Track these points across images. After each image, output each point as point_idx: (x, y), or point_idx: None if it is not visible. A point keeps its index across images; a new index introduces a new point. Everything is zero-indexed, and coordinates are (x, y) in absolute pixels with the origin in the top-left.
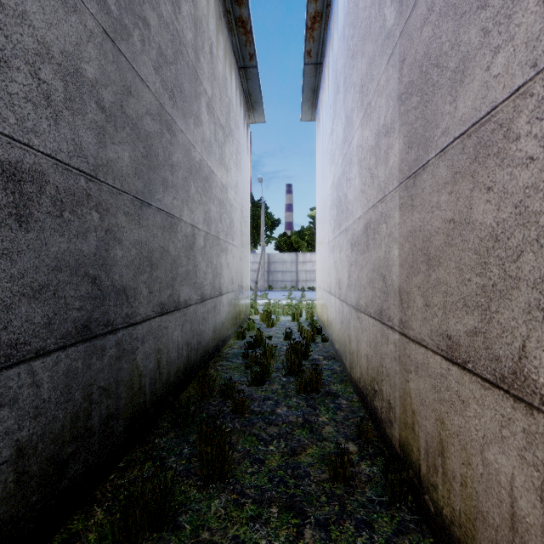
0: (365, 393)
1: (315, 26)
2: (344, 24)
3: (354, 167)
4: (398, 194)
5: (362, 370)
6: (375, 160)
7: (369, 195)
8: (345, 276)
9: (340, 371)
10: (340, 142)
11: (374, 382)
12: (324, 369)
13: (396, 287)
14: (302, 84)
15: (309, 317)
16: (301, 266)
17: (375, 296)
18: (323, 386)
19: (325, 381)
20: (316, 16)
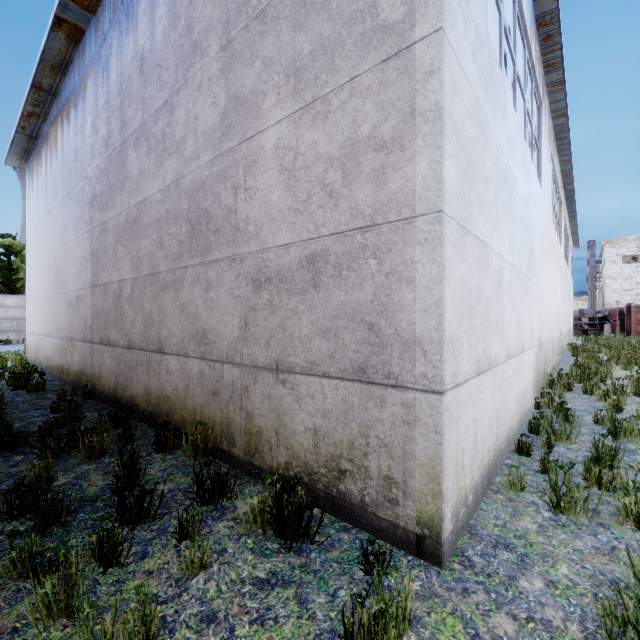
0: (77, 381)
1: (32, 118)
2: (63, 162)
3: (70, 259)
4: (90, 289)
5: (75, 371)
6: (82, 268)
7: (79, 282)
8: (64, 322)
9: (60, 384)
10: (59, 232)
11: (81, 371)
12: (46, 385)
13: (90, 326)
14: (11, 141)
15: (19, 364)
16: None
17: (82, 331)
18: (47, 389)
19: (49, 388)
20: (34, 113)
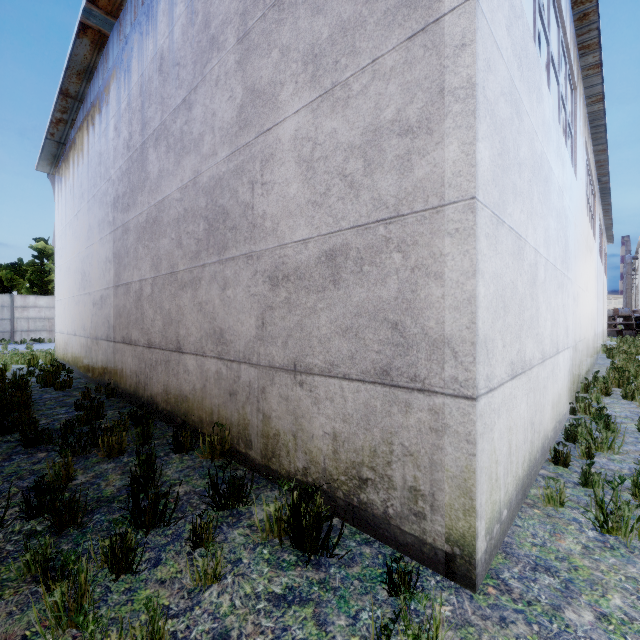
0: (101, 379)
1: (61, 124)
2: (88, 165)
3: (95, 260)
4: (113, 290)
5: (100, 369)
6: (105, 268)
7: (103, 282)
8: (89, 322)
9: (85, 382)
10: (85, 234)
11: (105, 370)
12: (73, 382)
13: (113, 325)
14: (41, 148)
15: (49, 362)
16: (20, 312)
17: (105, 330)
18: (74, 387)
19: (75, 385)
20: (62, 120)
